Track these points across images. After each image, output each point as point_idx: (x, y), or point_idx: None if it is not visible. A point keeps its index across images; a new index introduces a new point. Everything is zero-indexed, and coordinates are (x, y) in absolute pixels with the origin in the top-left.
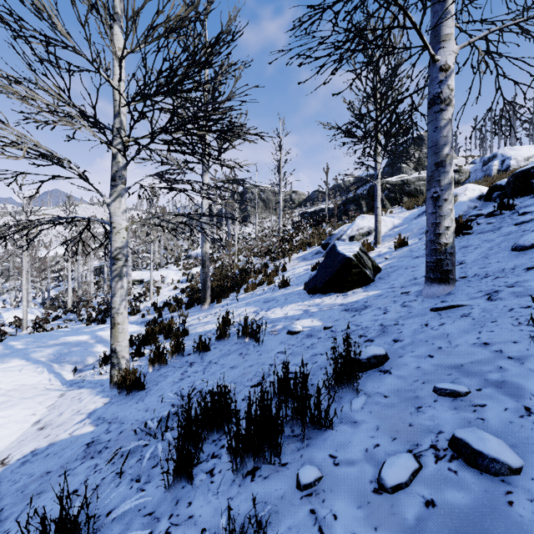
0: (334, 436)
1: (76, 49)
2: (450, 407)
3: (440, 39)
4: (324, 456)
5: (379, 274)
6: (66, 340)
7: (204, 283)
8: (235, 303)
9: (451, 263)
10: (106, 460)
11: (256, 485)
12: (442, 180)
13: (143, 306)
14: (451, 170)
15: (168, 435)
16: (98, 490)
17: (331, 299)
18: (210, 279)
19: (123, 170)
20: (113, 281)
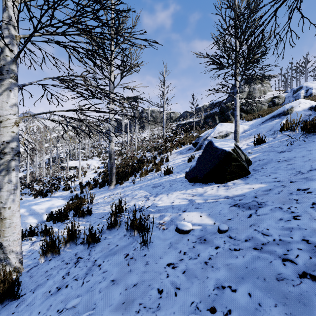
0: None
1: None
2: None
3: None
4: None
5: (251, 166)
6: None
7: (111, 170)
8: (132, 185)
9: None
10: None
11: None
12: None
13: (73, 184)
14: None
15: None
16: None
17: (213, 190)
18: (118, 166)
19: (11, 65)
20: None
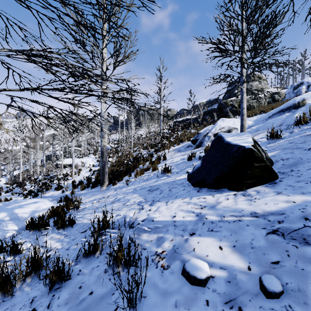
0: None
1: None
2: None
3: None
4: None
5: (273, 167)
6: None
7: (103, 169)
8: (125, 187)
9: None
10: None
11: None
12: None
13: (66, 183)
14: None
15: None
16: None
17: (229, 200)
18: (113, 164)
19: None
20: None
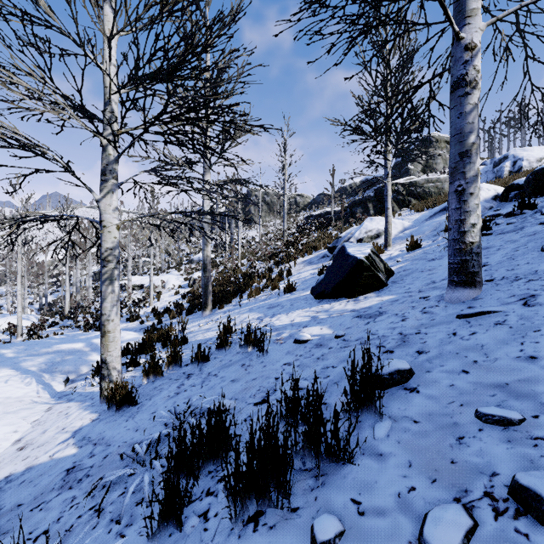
0: (355, 473)
1: (61, 29)
2: (501, 439)
3: (465, 15)
4: (345, 501)
5: (392, 277)
6: (59, 347)
7: (206, 288)
8: (238, 309)
9: (478, 264)
10: (85, 492)
11: (260, 537)
12: (468, 172)
13: (142, 312)
14: (478, 161)
15: (156, 465)
16: (72, 532)
17: (341, 305)
18: (212, 283)
19: (114, 164)
20: (103, 285)
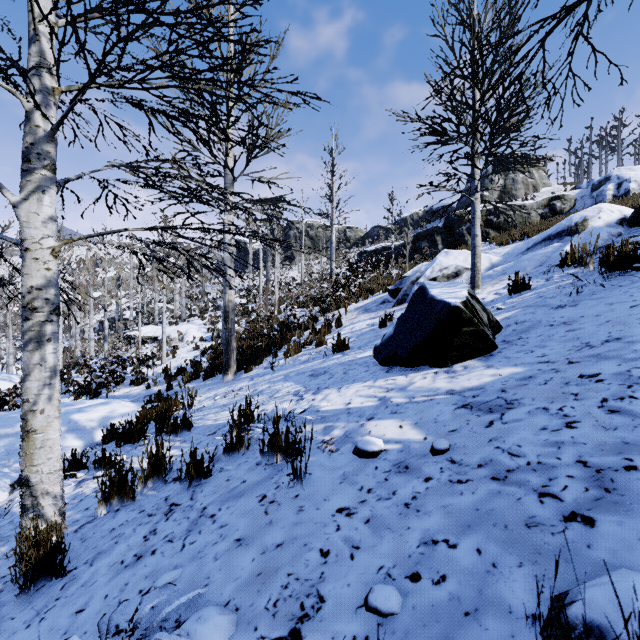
0: None
1: None
2: None
3: None
4: None
5: (499, 334)
6: None
7: (227, 344)
8: (270, 373)
9: None
10: None
11: None
12: None
13: (152, 372)
14: None
15: None
16: None
17: (426, 379)
18: (241, 336)
19: (45, 143)
20: (24, 351)
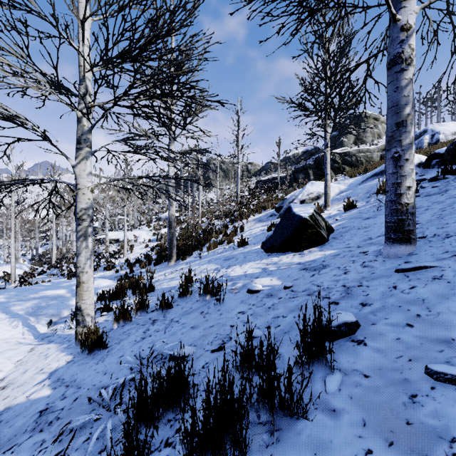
0: (309, 430)
1: (40, 14)
2: (455, 399)
3: None
4: None
5: (332, 234)
6: (45, 293)
7: (171, 242)
8: (198, 260)
9: (413, 223)
10: (54, 436)
11: None
12: (403, 140)
13: (117, 262)
14: (412, 130)
15: (119, 412)
16: None
17: (288, 258)
18: (177, 238)
19: (88, 134)
20: (78, 241)
